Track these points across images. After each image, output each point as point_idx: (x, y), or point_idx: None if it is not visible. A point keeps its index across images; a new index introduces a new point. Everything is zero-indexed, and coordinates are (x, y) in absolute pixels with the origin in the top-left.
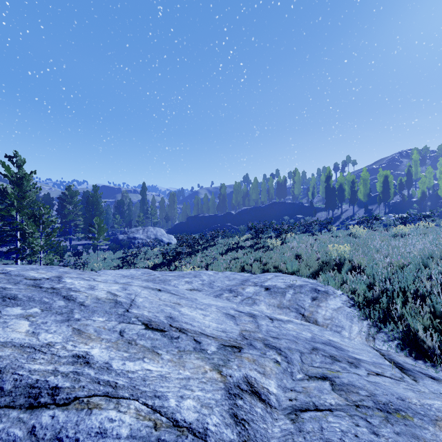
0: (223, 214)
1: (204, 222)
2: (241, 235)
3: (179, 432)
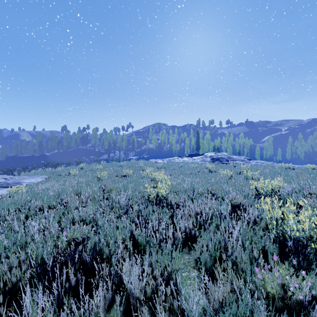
0: (39, 155)
1: (23, 161)
2: (49, 168)
3: (5, 178)
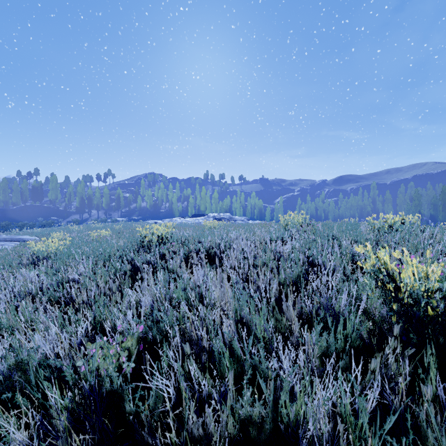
0: None
1: None
2: None
3: None
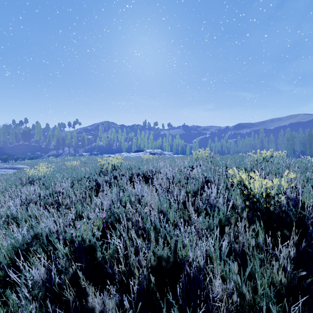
0: None
1: None
2: None
3: None
